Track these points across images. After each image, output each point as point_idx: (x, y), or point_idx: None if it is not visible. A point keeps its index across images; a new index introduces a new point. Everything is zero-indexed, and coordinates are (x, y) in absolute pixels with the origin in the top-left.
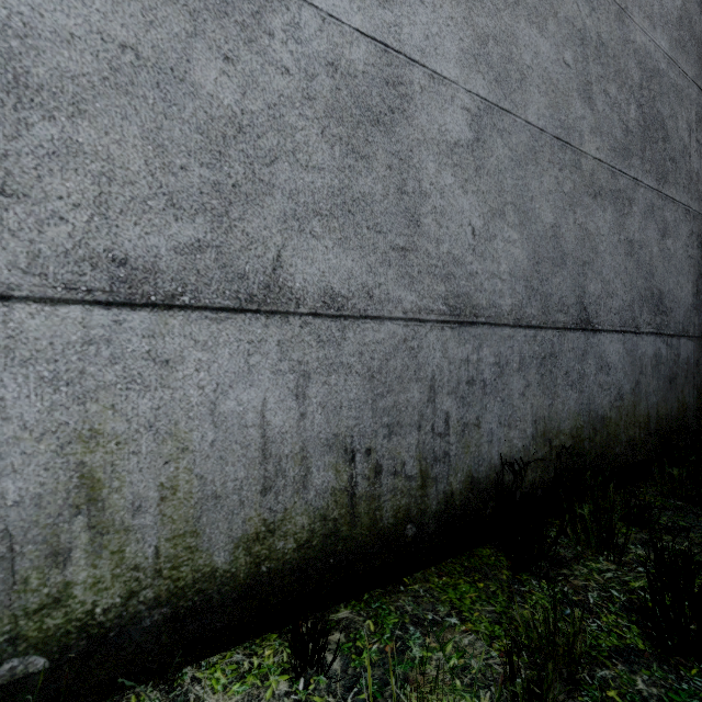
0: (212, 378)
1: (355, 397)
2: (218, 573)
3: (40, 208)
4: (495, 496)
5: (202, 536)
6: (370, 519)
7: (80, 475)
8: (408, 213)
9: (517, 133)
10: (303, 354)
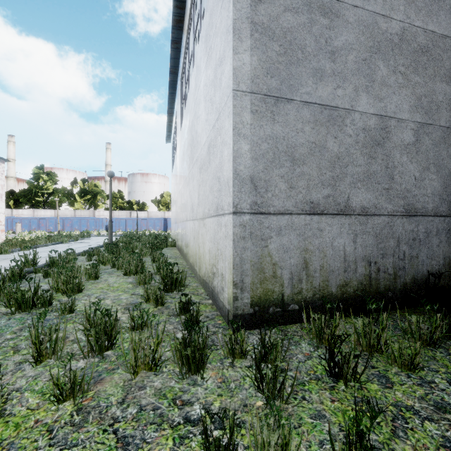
0: (331, 235)
1: (371, 243)
2: (333, 294)
3: (297, 190)
4: (424, 287)
5: (329, 282)
6: (376, 287)
7: (304, 260)
8: (389, 175)
9: (435, 132)
10: (355, 228)
